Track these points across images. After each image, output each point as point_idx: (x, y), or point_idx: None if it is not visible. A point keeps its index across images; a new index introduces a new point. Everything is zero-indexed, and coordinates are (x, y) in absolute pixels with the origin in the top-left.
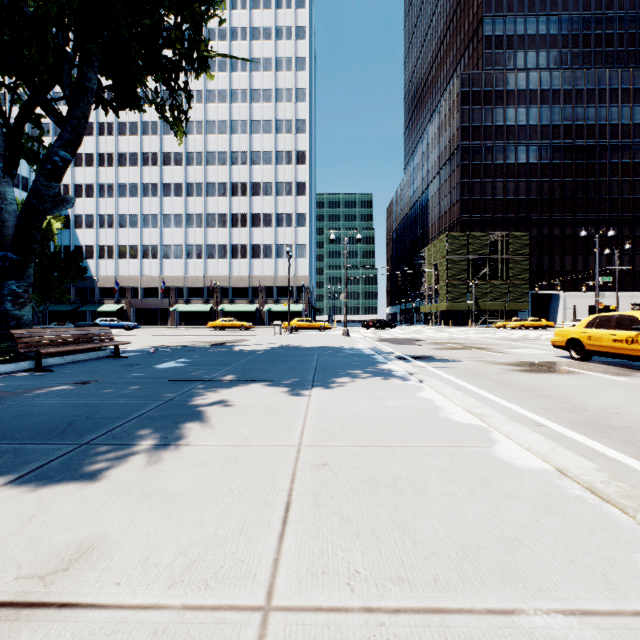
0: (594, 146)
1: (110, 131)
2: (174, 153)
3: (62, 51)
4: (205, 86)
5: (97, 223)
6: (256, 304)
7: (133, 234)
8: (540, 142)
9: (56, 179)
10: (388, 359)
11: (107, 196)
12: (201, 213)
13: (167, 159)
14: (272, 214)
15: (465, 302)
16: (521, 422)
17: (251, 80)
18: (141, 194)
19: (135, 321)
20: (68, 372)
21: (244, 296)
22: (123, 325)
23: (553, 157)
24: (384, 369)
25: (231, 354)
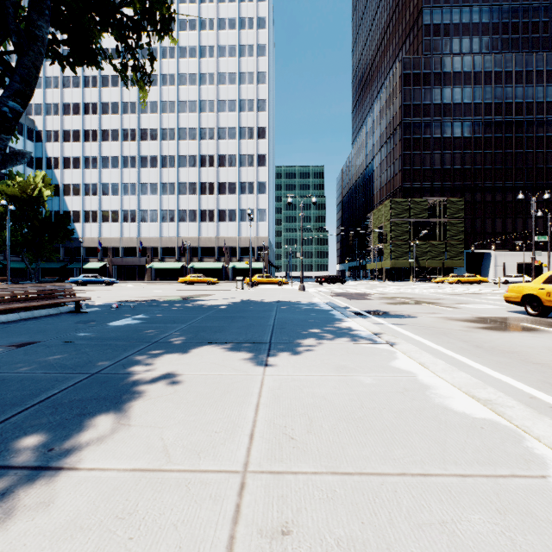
0: (522, 121)
1: (94, 110)
2: (150, 129)
3: None
4: (177, 70)
5: (83, 191)
6: (222, 262)
7: (114, 201)
8: (473, 118)
9: (6, 131)
10: (346, 315)
11: (92, 167)
12: (174, 182)
13: (144, 135)
14: (236, 183)
15: (407, 260)
16: (532, 406)
17: (218, 65)
18: (121, 165)
19: (116, 277)
20: (14, 331)
21: (211, 255)
22: (103, 280)
23: (485, 131)
24: (345, 328)
25: (191, 309)
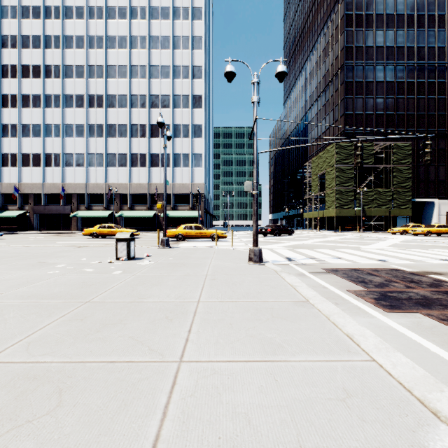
0: None
1: (13, 44)
2: (76, 66)
3: None
4: (106, 3)
5: (1, 132)
6: (155, 210)
7: (36, 143)
8: (417, 62)
9: None
10: None
11: (10, 106)
12: (102, 123)
13: (69, 71)
14: (170, 125)
15: (352, 208)
16: None
17: None
18: (44, 105)
19: (38, 226)
20: None
21: (143, 202)
22: None
23: (428, 76)
24: None
25: None
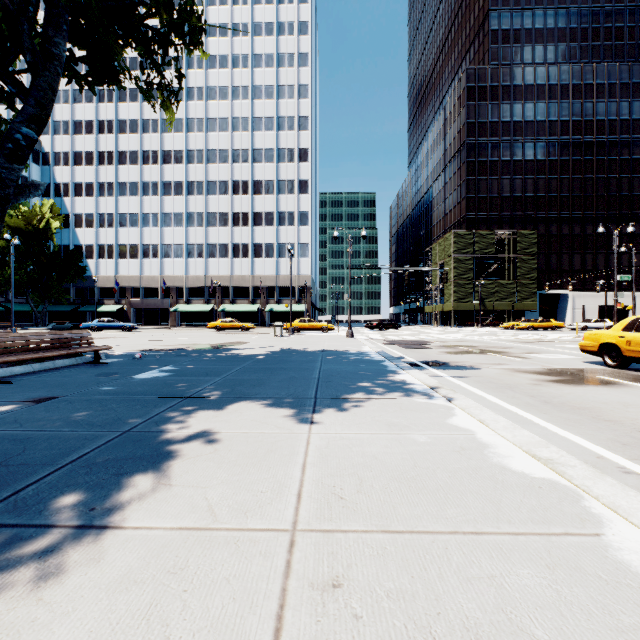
0: (604, 142)
1: (110, 129)
2: (175, 151)
3: (19, 6)
4: (206, 83)
5: (97, 222)
6: (258, 304)
7: (133, 233)
8: (548, 138)
9: (19, 160)
10: (401, 367)
11: (107, 195)
12: (202, 212)
13: (167, 157)
14: (274, 213)
15: (471, 302)
16: (598, 466)
17: (253, 76)
18: (141, 193)
19: (135, 321)
20: (29, 384)
21: (245, 296)
22: (121, 326)
23: (561, 153)
24: (399, 381)
25: (224, 360)
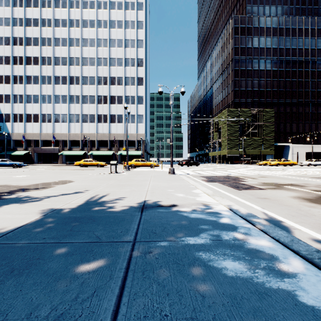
0: (308, 61)
1: (21, 43)
2: (62, 57)
3: None
4: (81, 17)
5: (12, 100)
6: (113, 151)
7: (35, 107)
8: (279, 58)
9: None
10: None
11: (19, 83)
12: (79, 95)
13: (57, 61)
14: (122, 96)
15: (237, 150)
16: None
17: (110, 14)
18: (41, 82)
19: (37, 161)
20: None
21: (105, 146)
22: (11, 164)
23: (286, 66)
24: None
25: None
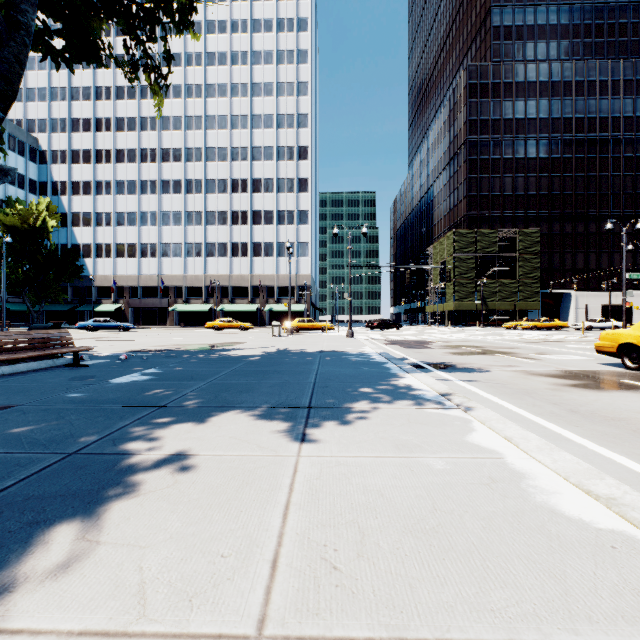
0: (607, 140)
1: (108, 127)
2: (173, 149)
3: None
4: (205, 80)
5: (95, 221)
6: (257, 304)
7: (131, 232)
8: (551, 136)
9: None
10: (405, 370)
11: (105, 193)
12: (201, 210)
13: (166, 155)
14: (273, 211)
15: (473, 302)
16: None
17: (252, 74)
18: (139, 191)
19: (133, 321)
20: None
21: (245, 296)
22: (117, 325)
23: (564, 151)
24: (404, 386)
25: (215, 362)
